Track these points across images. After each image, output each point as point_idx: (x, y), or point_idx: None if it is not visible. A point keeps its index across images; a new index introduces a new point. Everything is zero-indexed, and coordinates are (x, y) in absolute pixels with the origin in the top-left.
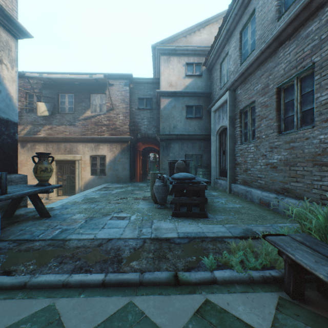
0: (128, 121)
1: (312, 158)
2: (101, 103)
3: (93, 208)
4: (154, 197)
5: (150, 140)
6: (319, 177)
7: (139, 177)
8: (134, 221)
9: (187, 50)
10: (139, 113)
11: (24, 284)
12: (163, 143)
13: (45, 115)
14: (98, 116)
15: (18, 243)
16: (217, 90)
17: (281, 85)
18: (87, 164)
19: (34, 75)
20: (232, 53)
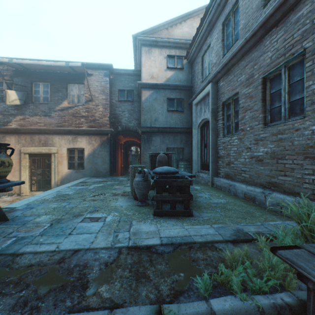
0: (108, 113)
1: (303, 151)
2: (79, 94)
3: (63, 207)
4: (134, 193)
5: (131, 133)
6: (311, 171)
7: (120, 170)
8: (109, 223)
9: (169, 43)
10: (119, 105)
11: None
12: (144, 136)
13: (16, 104)
14: (75, 107)
15: None
16: (198, 83)
17: (267, 75)
18: (64, 158)
19: (2, 59)
20: (214, 44)
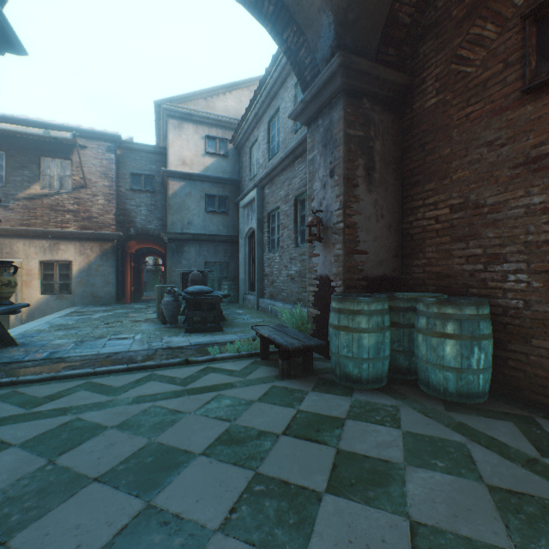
0: (114, 207)
1: None
2: (63, 175)
3: (75, 333)
4: (162, 316)
5: (151, 238)
6: None
7: (130, 296)
8: (140, 339)
9: (208, 119)
10: (132, 196)
11: (53, 377)
12: (172, 245)
13: None
14: (56, 195)
15: (3, 365)
16: (246, 180)
17: (297, 198)
18: (35, 276)
19: None
20: (261, 142)
